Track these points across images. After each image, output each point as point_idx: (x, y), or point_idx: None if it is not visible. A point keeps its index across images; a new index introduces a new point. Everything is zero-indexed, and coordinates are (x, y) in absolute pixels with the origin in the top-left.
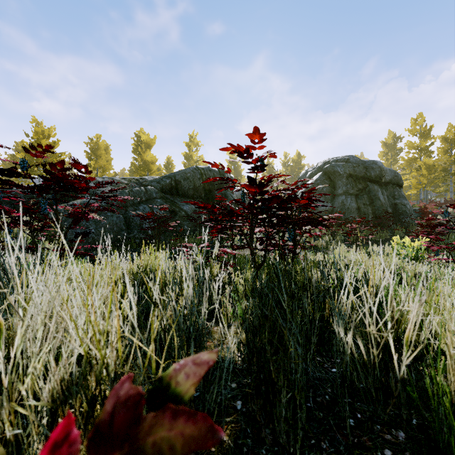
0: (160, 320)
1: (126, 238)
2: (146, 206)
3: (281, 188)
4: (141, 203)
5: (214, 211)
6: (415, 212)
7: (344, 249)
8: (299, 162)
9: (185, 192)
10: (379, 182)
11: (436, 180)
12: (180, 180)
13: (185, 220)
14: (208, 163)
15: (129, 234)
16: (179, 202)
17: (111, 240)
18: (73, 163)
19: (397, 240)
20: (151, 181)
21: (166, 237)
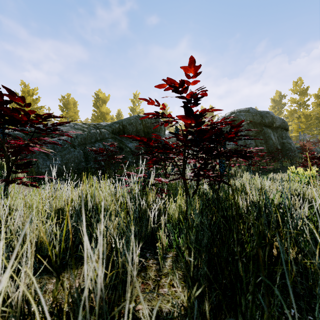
0: (68, 294)
1: (84, 168)
2: (100, 144)
3: (213, 122)
4: (97, 142)
5: (150, 144)
6: (297, 148)
7: (249, 176)
8: (212, 113)
9: (129, 133)
10: (271, 127)
11: (311, 125)
12: (126, 125)
13: (130, 154)
14: (144, 100)
15: (87, 165)
16: (125, 141)
17: (73, 169)
18: (9, 95)
19: (293, 170)
20: (105, 126)
21: (115, 167)
